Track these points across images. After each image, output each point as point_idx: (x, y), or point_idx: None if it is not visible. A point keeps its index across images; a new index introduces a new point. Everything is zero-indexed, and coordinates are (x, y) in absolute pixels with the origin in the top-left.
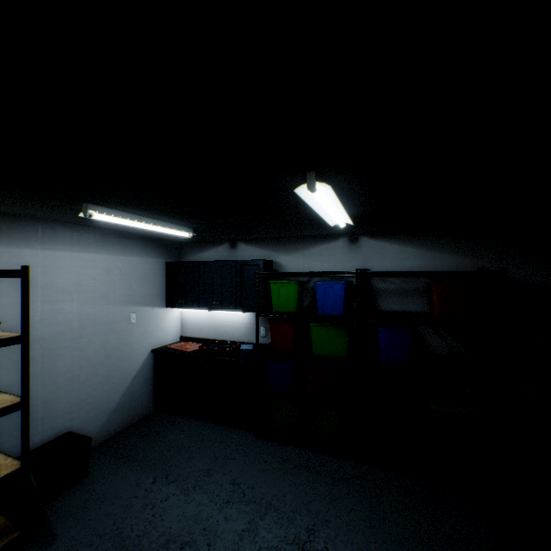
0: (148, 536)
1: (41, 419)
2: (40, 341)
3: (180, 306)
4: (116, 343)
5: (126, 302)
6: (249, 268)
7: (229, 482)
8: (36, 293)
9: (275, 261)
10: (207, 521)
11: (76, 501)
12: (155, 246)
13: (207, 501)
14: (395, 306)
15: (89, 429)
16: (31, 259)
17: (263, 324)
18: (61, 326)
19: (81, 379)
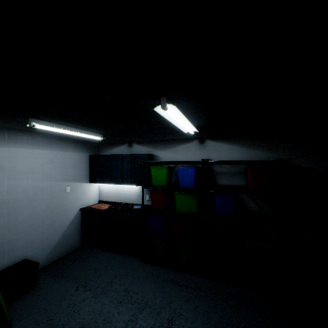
0: (69, 324)
1: (7, 251)
2: (7, 203)
3: (98, 182)
4: (57, 204)
5: (63, 179)
6: (139, 158)
7: (123, 290)
8: (4, 174)
9: (155, 154)
10: (106, 314)
11: (27, 302)
12: (82, 145)
13: (108, 302)
14: (227, 181)
15: (39, 257)
16: (0, 153)
17: (148, 193)
18: (20, 194)
19: (34, 226)
